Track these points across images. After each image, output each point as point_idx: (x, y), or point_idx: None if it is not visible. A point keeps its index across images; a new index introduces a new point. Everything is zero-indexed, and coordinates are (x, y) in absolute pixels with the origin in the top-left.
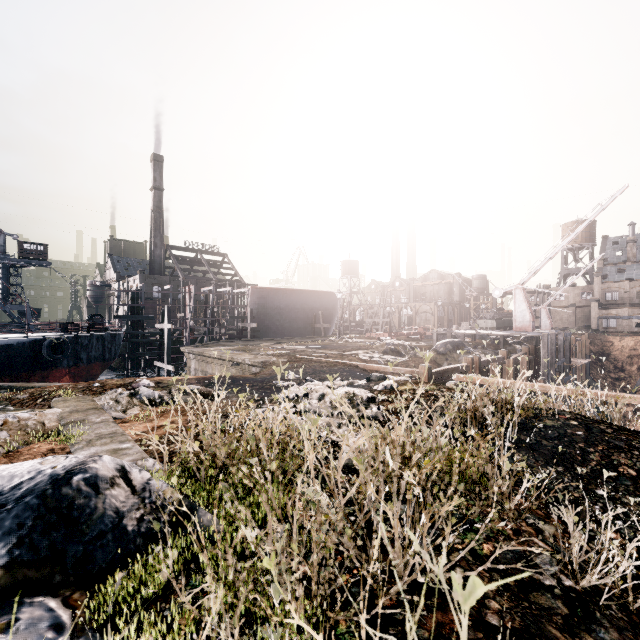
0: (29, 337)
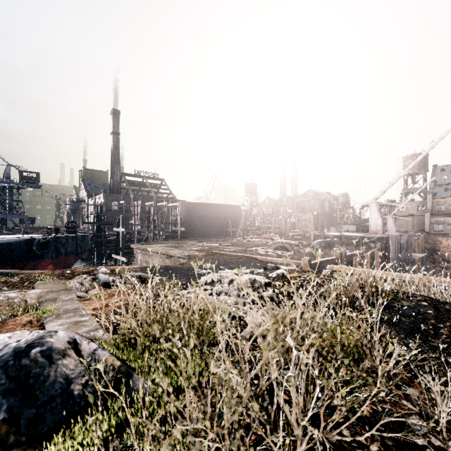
0: (24, 237)
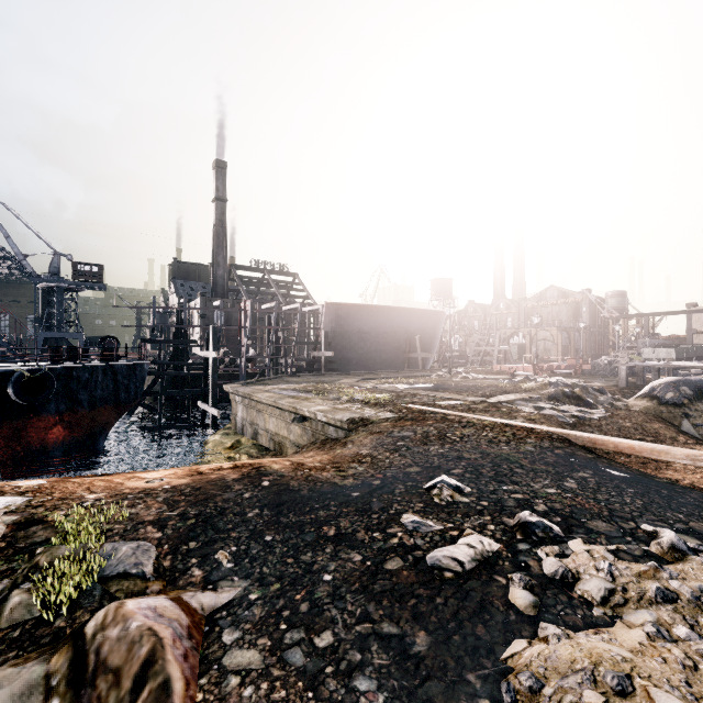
0: None
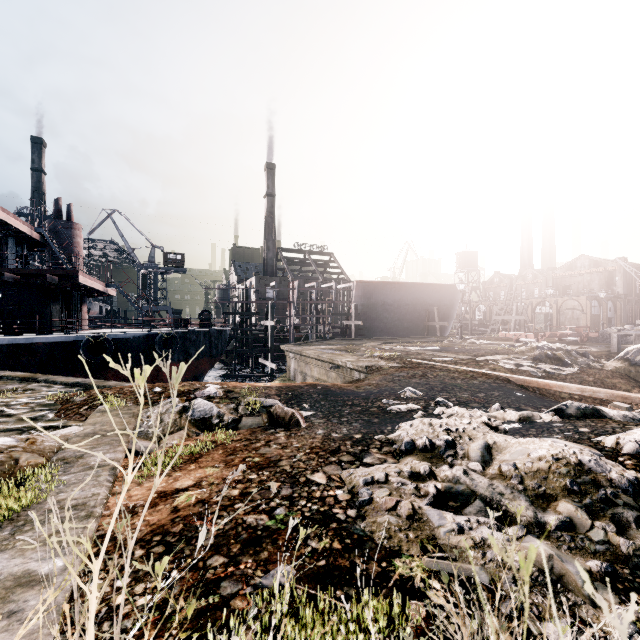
0: (144, 331)
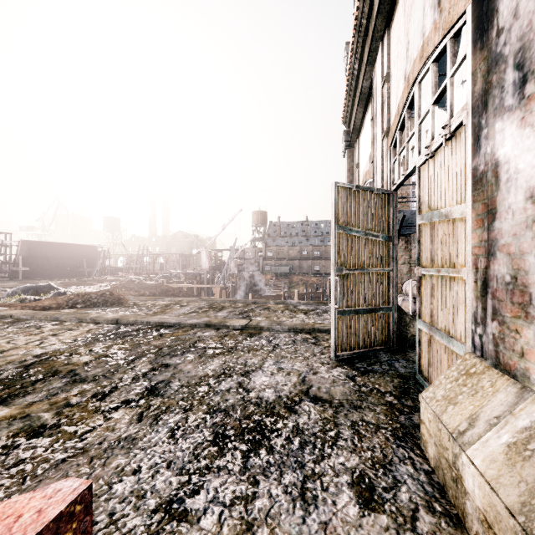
0: None
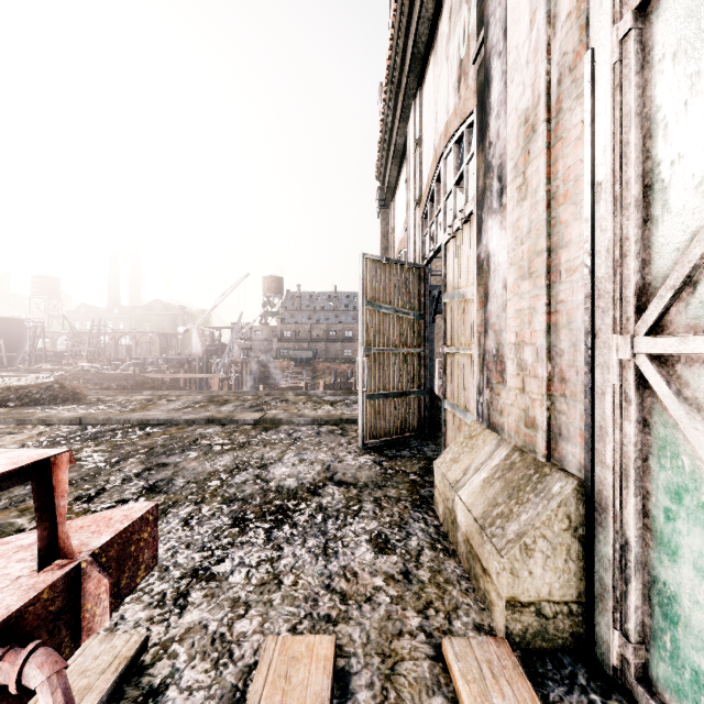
0: None
